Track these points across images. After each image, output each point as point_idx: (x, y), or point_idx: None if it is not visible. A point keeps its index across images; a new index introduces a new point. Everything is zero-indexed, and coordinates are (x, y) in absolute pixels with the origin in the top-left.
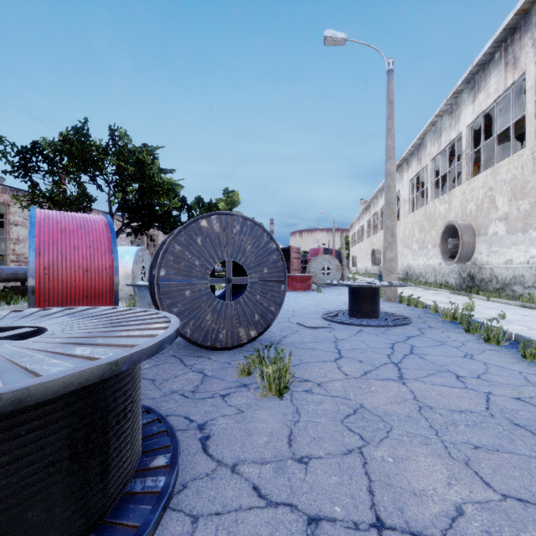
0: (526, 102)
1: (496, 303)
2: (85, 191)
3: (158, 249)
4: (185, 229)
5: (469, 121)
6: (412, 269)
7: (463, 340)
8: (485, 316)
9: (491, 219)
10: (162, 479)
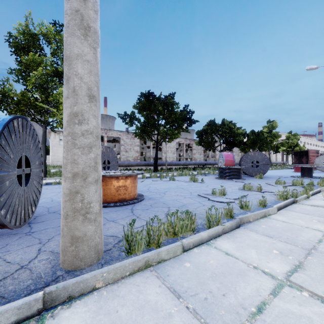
0: None
1: None
2: (215, 140)
3: (241, 158)
4: (246, 155)
5: None
6: None
7: None
8: None
9: None
10: (244, 179)
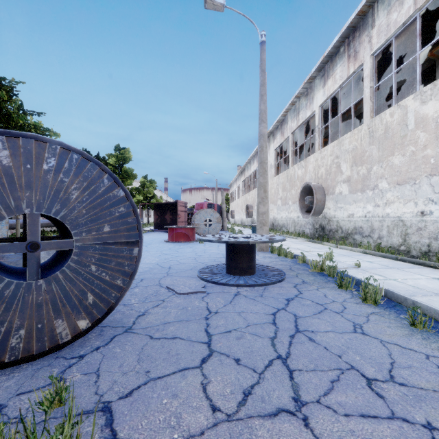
0: (364, 87)
1: (343, 250)
2: None
3: None
4: None
5: (320, 101)
6: (277, 221)
7: (341, 300)
8: (344, 266)
9: (337, 181)
10: None
